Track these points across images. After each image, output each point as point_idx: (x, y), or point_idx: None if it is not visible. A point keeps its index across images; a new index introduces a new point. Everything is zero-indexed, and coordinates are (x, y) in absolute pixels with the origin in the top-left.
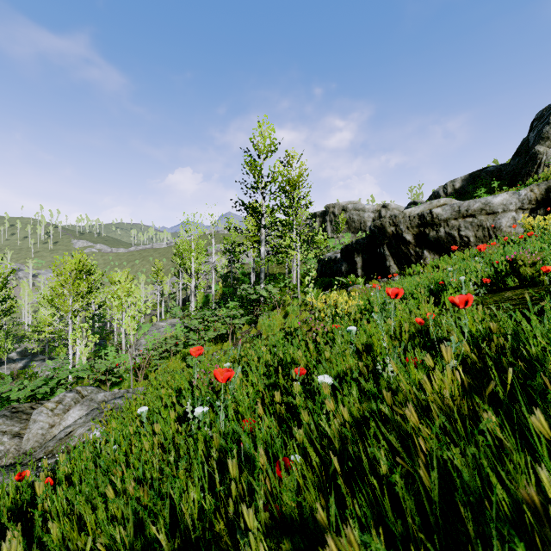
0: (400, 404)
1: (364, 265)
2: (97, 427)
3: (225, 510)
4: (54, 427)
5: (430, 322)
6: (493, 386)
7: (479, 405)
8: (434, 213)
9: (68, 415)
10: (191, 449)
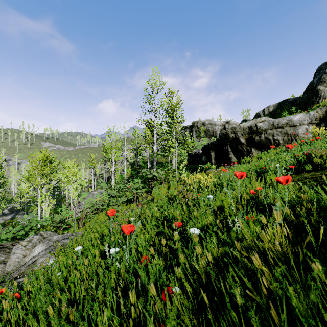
0: (245, 248)
1: (216, 157)
2: (52, 257)
3: (128, 324)
4: (26, 257)
5: (263, 193)
6: (309, 238)
7: (299, 251)
8: (258, 126)
9: (35, 249)
10: (106, 278)
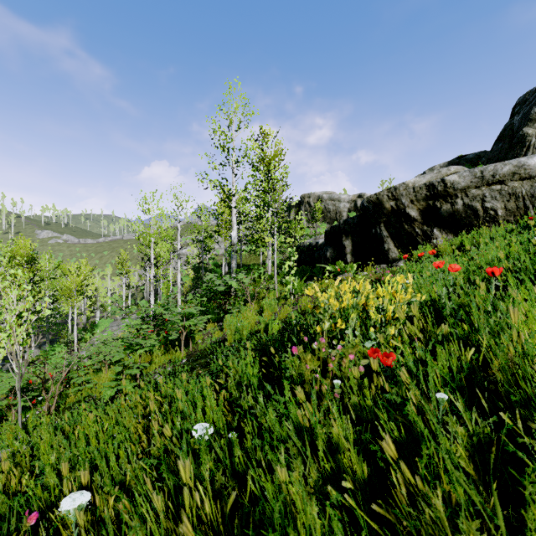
0: None
1: (354, 250)
2: None
3: None
4: None
5: None
6: None
7: None
8: (448, 182)
9: None
10: None
